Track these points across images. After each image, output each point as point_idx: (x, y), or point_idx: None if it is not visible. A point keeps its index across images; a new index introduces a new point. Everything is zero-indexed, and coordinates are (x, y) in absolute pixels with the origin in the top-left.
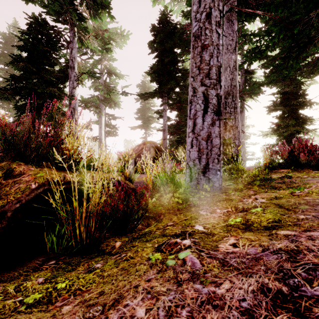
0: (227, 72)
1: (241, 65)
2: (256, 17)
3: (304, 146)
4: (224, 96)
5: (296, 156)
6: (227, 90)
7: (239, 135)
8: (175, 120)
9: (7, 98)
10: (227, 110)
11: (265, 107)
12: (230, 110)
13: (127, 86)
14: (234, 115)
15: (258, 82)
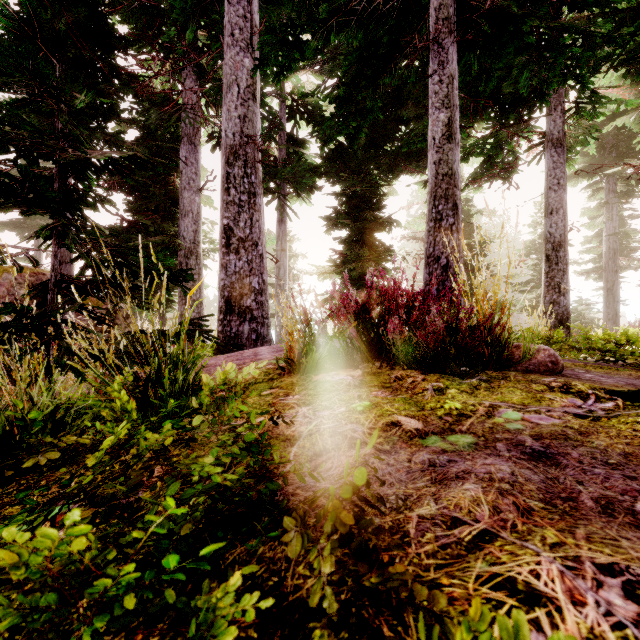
0: (232, 95)
1: (256, 67)
2: (301, 0)
3: (395, 295)
4: (224, 158)
5: (375, 323)
6: (231, 144)
7: (261, 264)
8: (122, 219)
9: None
10: (231, 196)
11: (323, 218)
12: (239, 198)
13: None
14: (249, 213)
15: (311, 166)
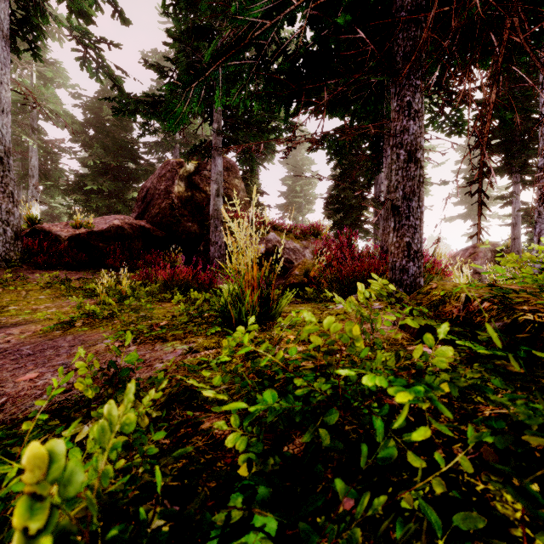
0: None
1: None
2: None
3: None
4: None
5: None
6: None
7: None
8: None
9: (328, 216)
10: None
11: None
12: None
13: (443, 163)
14: None
15: None
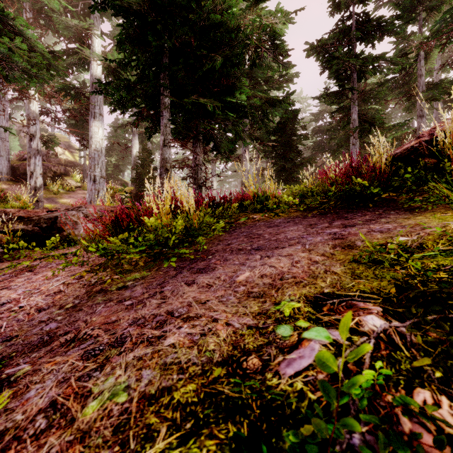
0: None
1: None
2: None
3: None
4: None
5: None
6: None
7: None
8: None
9: None
10: None
11: None
12: None
13: None
14: None
15: None
